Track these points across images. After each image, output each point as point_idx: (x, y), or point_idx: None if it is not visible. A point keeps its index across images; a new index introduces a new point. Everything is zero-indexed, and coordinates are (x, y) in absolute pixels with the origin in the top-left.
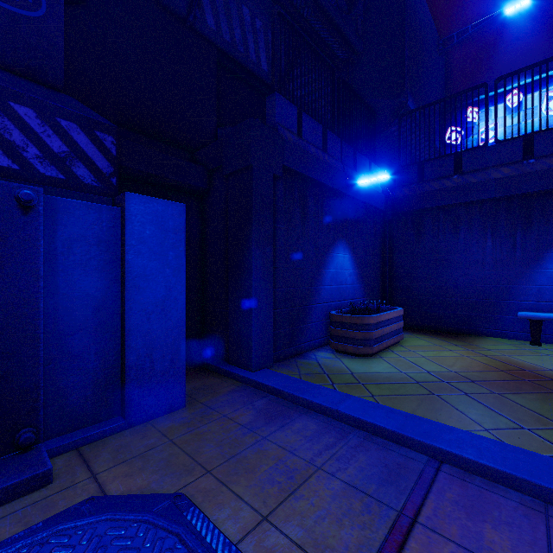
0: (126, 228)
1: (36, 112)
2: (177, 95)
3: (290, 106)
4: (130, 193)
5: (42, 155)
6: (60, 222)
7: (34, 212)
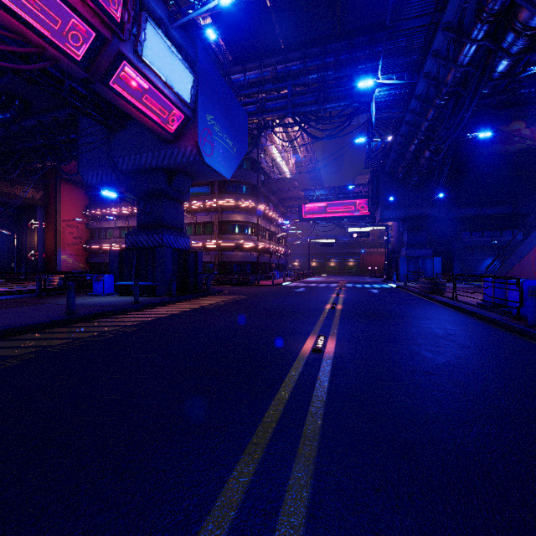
0: (433, 261)
1: (424, 250)
2: (445, 232)
3: (467, 233)
4: (434, 257)
5: (425, 254)
6: (427, 261)
7: (425, 260)
